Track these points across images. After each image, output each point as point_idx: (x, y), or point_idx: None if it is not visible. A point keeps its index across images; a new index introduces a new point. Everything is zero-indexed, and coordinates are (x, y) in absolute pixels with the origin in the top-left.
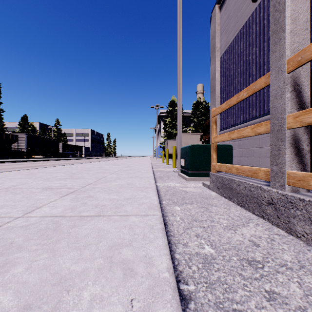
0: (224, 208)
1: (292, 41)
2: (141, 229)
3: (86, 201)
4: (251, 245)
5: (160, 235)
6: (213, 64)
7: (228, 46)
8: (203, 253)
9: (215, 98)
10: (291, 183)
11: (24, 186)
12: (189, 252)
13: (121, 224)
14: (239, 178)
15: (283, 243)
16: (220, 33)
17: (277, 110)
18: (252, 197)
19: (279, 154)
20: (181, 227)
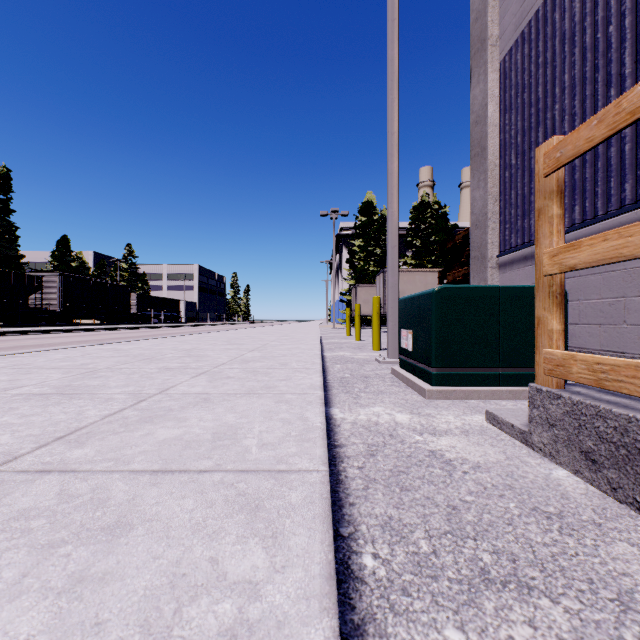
0: None
1: None
2: None
3: None
4: None
5: None
6: (479, 82)
7: (529, 23)
8: None
9: (485, 171)
10: None
11: None
12: None
13: None
14: None
15: None
16: None
17: None
18: None
19: None
20: None
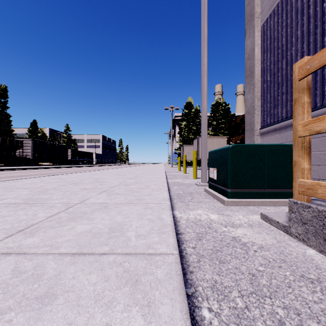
0: None
1: None
2: None
3: None
4: None
5: None
6: (250, 37)
7: (277, 4)
8: None
9: (253, 84)
10: None
11: None
12: None
13: None
14: None
15: None
16: None
17: None
18: None
19: None
20: None
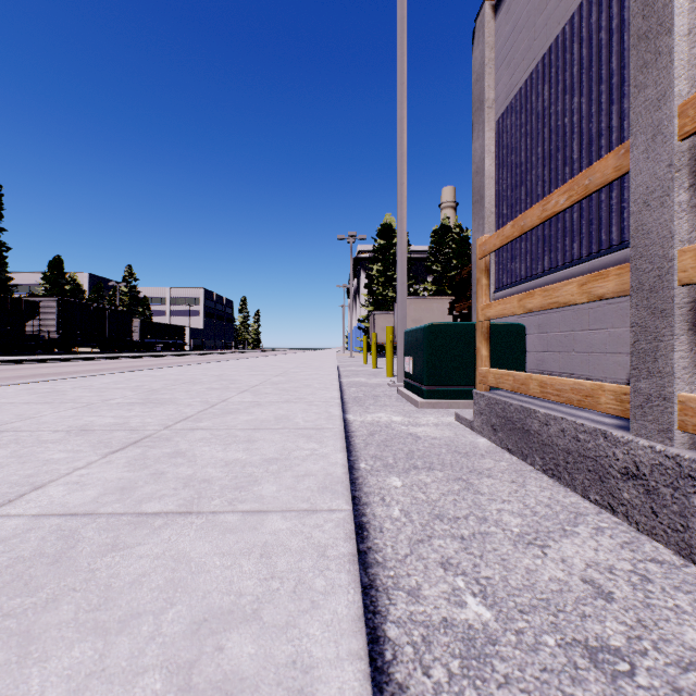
0: (509, 482)
1: (692, 57)
2: (292, 558)
3: (164, 466)
4: (590, 595)
5: (342, 579)
6: (479, 138)
7: (515, 96)
8: (463, 621)
9: (483, 217)
10: (690, 426)
11: (25, 426)
12: (425, 619)
13: (241, 541)
14: (545, 406)
15: (676, 591)
16: (495, 67)
17: (650, 238)
18: (583, 456)
19: (655, 351)
20: (403, 537)
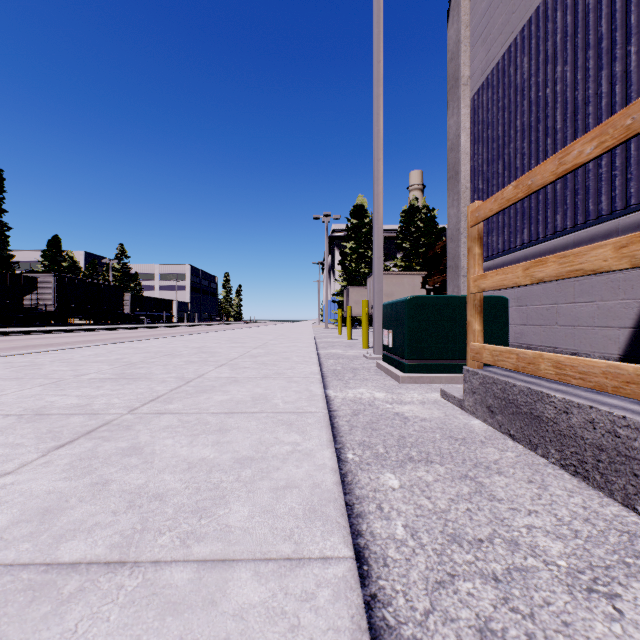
0: (526, 481)
1: None
2: None
3: (111, 471)
4: None
5: None
6: (453, 115)
7: (491, 71)
8: None
9: (458, 192)
10: None
11: None
12: None
13: (187, 637)
14: (558, 388)
15: None
16: (471, 44)
17: None
18: (624, 455)
19: None
20: (415, 576)
